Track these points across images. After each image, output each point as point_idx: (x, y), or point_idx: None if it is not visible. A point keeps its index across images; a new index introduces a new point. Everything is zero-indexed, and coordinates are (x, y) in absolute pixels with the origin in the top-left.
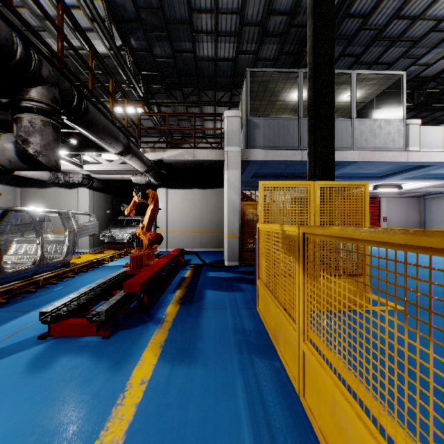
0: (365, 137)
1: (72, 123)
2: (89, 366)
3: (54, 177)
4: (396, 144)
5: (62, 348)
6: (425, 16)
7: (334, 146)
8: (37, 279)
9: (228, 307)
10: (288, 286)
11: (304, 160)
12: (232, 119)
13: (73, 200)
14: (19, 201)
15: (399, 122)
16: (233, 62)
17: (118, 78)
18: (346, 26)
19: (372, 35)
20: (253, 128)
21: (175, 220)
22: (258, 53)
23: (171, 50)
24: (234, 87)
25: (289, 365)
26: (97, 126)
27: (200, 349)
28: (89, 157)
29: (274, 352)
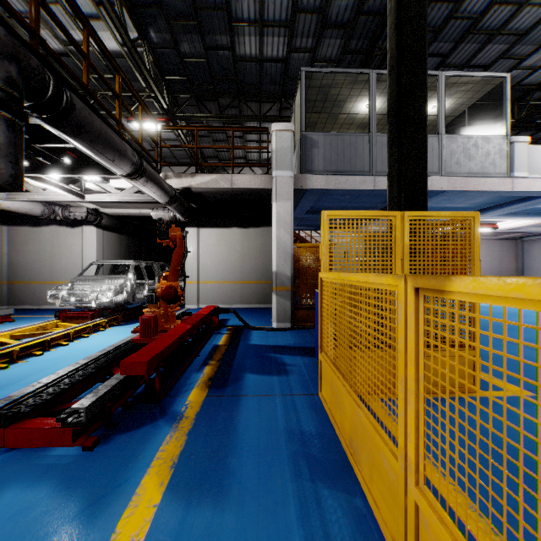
0: (457, 158)
1: (50, 125)
2: (47, 509)
3: (49, 211)
4: (497, 168)
5: (15, 470)
6: (535, 0)
7: (425, 164)
8: (10, 349)
9: (278, 393)
10: (379, 376)
11: (376, 189)
12: (283, 134)
13: (76, 242)
14: (7, 243)
15: (501, 139)
16: (283, 63)
17: (136, 85)
18: (431, 14)
19: (464, 26)
20: (310, 147)
21: (209, 268)
22: (316, 51)
23: (202, 47)
24: (285, 98)
25: (381, 509)
26: (90, 132)
27: (234, 471)
28: (93, 184)
29: (352, 477)
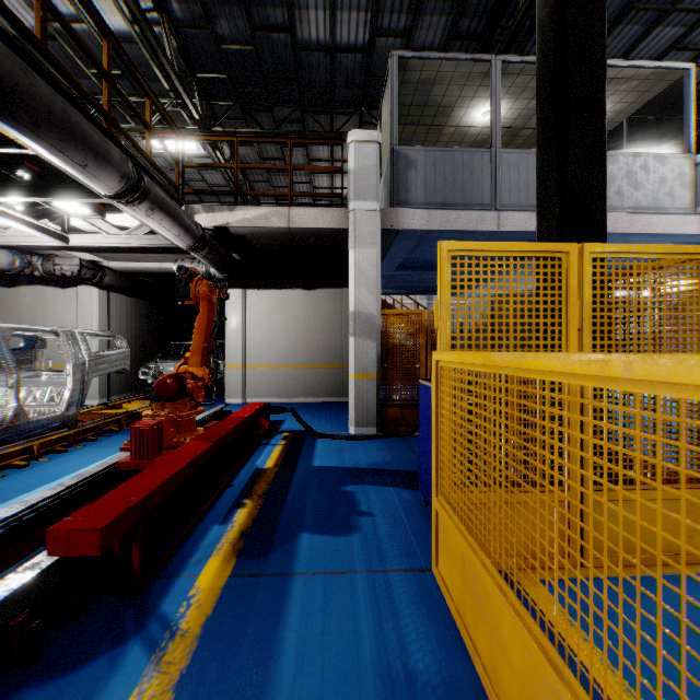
0: (618, 186)
1: None
2: None
3: (23, 263)
4: (675, 201)
5: None
6: None
7: (605, 171)
8: None
9: (359, 567)
10: (655, 645)
11: (502, 230)
12: (364, 147)
13: (69, 310)
14: None
15: (682, 159)
16: (364, 54)
17: (155, 87)
18: None
19: None
20: (404, 168)
21: (259, 346)
22: (411, 36)
23: (248, 28)
24: (367, 107)
25: None
26: (27, 105)
27: None
28: (81, 220)
29: None
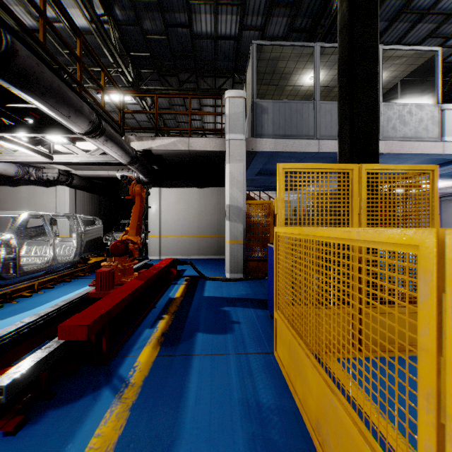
0: (393, 124)
1: None
2: None
3: (23, 172)
4: (429, 133)
5: None
6: None
7: (377, 120)
8: None
9: (231, 351)
10: (369, 365)
11: (321, 151)
12: (235, 101)
13: (51, 201)
14: None
15: (433, 107)
16: (236, 40)
17: (104, 61)
18: None
19: (398, 6)
20: (260, 113)
21: (170, 223)
22: (265, 30)
23: (163, 25)
24: (237, 73)
25: None
26: (39, 84)
27: None
28: (61, 146)
29: None
